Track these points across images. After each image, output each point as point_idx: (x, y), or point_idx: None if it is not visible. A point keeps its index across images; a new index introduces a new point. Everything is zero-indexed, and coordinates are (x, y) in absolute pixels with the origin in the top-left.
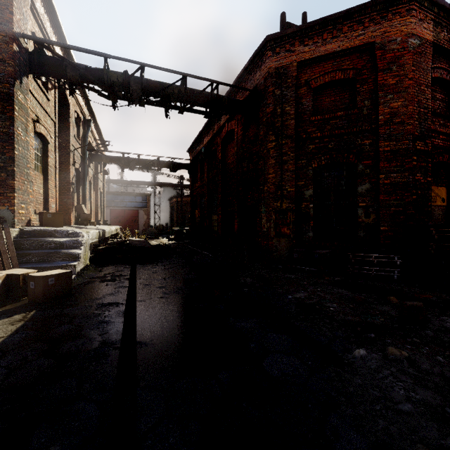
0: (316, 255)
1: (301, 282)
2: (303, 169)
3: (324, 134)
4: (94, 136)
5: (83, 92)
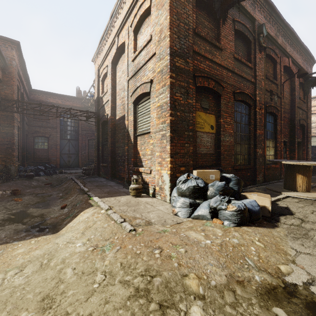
0: None
1: None
2: None
3: None
4: None
5: None
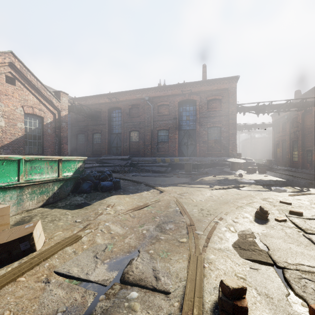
0: None
1: None
2: None
3: None
4: None
5: None
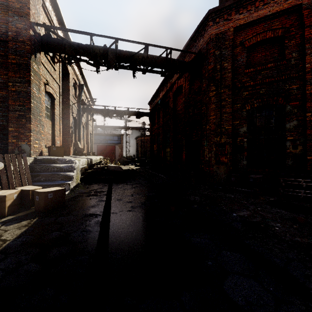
0: (251, 179)
1: (241, 201)
2: (238, 111)
3: (256, 83)
4: (86, 96)
5: (78, 65)
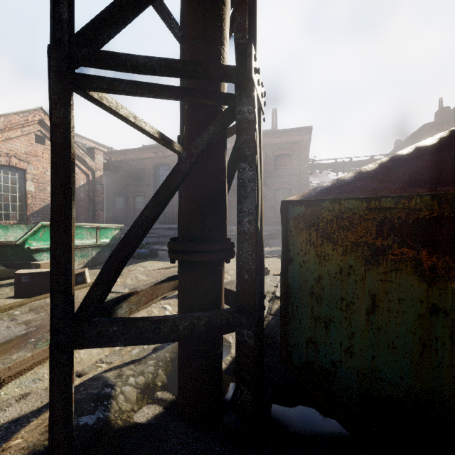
0: None
1: None
2: None
3: None
4: None
5: None
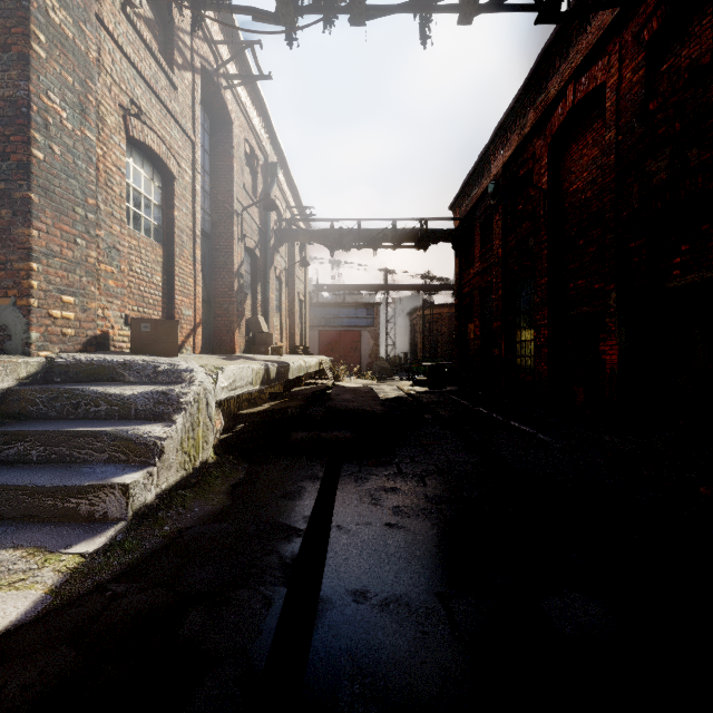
0: None
1: None
2: None
3: None
4: (287, 201)
5: (261, 107)
